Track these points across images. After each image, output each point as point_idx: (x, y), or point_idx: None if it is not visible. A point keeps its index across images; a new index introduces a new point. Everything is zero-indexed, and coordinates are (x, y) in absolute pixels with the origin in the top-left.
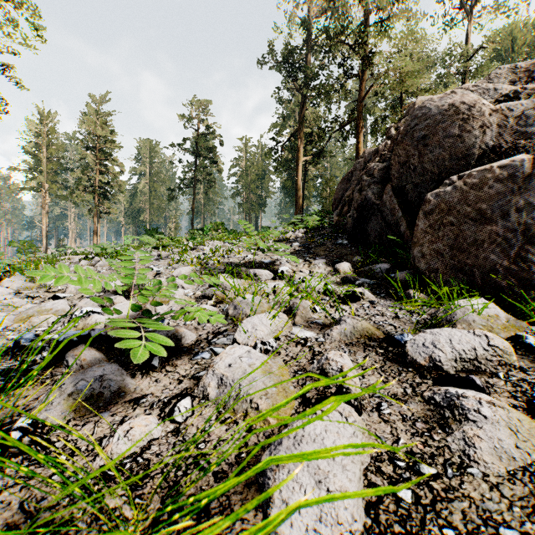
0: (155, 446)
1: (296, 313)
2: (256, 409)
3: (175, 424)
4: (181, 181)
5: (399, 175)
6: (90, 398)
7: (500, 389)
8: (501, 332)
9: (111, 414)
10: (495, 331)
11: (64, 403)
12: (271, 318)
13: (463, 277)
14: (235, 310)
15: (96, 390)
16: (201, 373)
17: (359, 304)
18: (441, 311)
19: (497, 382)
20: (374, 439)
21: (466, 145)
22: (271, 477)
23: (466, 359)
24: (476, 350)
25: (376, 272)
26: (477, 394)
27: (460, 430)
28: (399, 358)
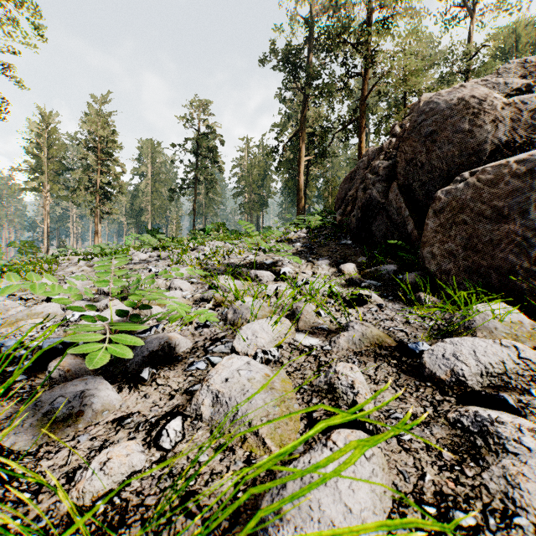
0: (136, 481)
1: (299, 317)
2: (255, 433)
3: (162, 451)
4: (183, 182)
5: (405, 173)
6: (68, 418)
7: (535, 410)
8: (526, 340)
9: (90, 437)
10: (520, 340)
11: (38, 424)
12: (272, 324)
13: (478, 279)
14: (234, 314)
15: (75, 409)
16: (195, 386)
17: (366, 308)
18: (459, 317)
19: (530, 400)
20: (395, 474)
21: (477, 141)
22: (273, 535)
23: (494, 374)
24: (504, 363)
25: (383, 273)
26: (515, 420)
27: (498, 465)
28: (415, 370)
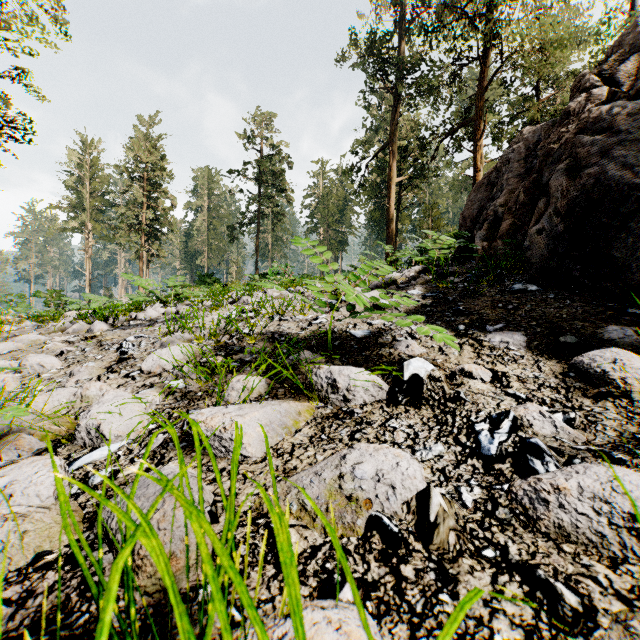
0: None
1: None
2: None
3: None
4: (243, 215)
5: None
6: None
7: None
8: None
9: None
10: None
11: None
12: None
13: None
14: None
15: None
16: None
17: None
18: None
19: None
20: None
21: None
22: None
23: None
24: None
25: None
26: None
27: None
28: None
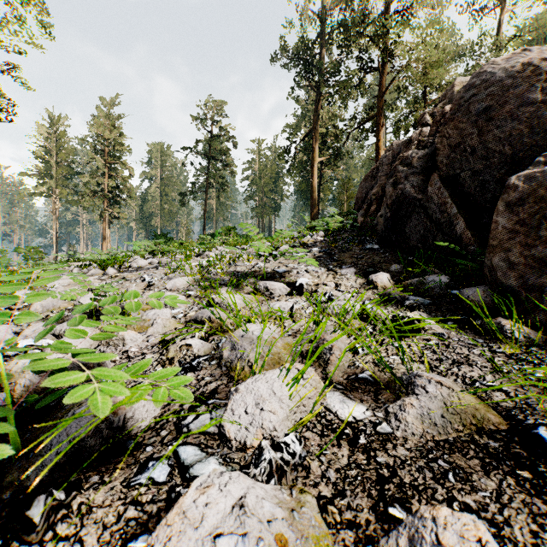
0: None
1: (328, 359)
2: None
3: None
4: (192, 185)
5: (449, 162)
6: None
7: None
8: None
9: None
10: None
11: None
12: (289, 382)
13: None
14: (232, 351)
15: None
16: (130, 546)
17: (421, 339)
18: None
19: None
20: None
21: None
22: None
23: None
24: None
25: (430, 287)
26: None
27: None
28: None
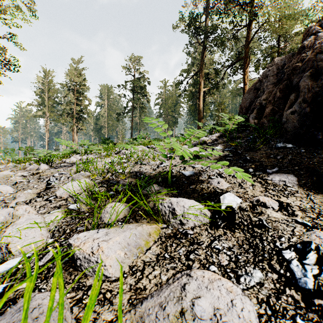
0: None
1: None
2: None
3: None
4: (124, 108)
5: None
6: None
7: None
8: None
9: None
10: None
11: None
12: None
13: None
14: None
15: None
16: None
17: None
18: None
19: None
20: None
21: None
22: None
23: None
24: None
25: None
26: None
27: None
28: None
